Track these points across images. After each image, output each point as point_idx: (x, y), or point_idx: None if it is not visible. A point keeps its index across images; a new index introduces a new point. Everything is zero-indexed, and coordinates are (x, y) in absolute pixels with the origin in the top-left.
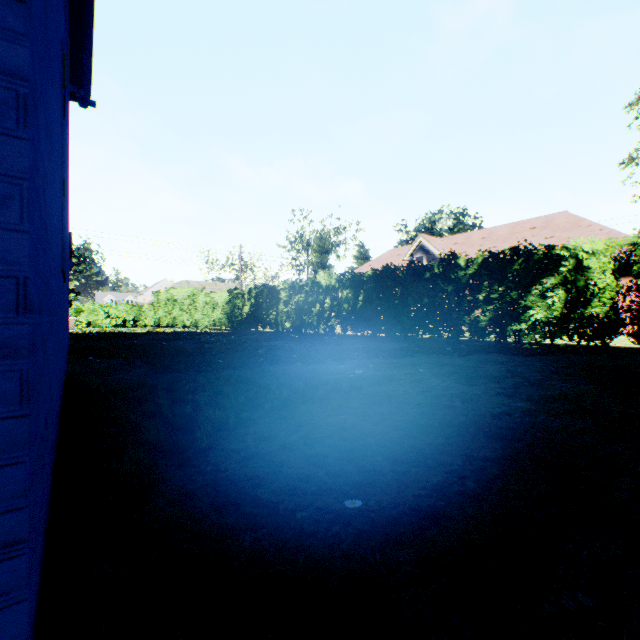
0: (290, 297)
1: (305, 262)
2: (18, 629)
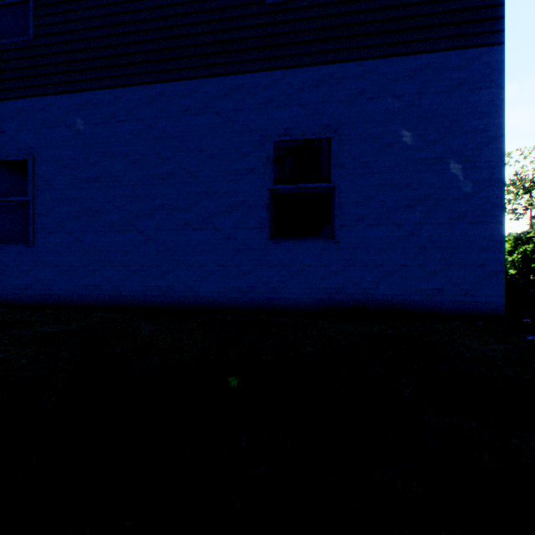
0: (514, 247)
1: (527, 207)
2: (503, 308)
